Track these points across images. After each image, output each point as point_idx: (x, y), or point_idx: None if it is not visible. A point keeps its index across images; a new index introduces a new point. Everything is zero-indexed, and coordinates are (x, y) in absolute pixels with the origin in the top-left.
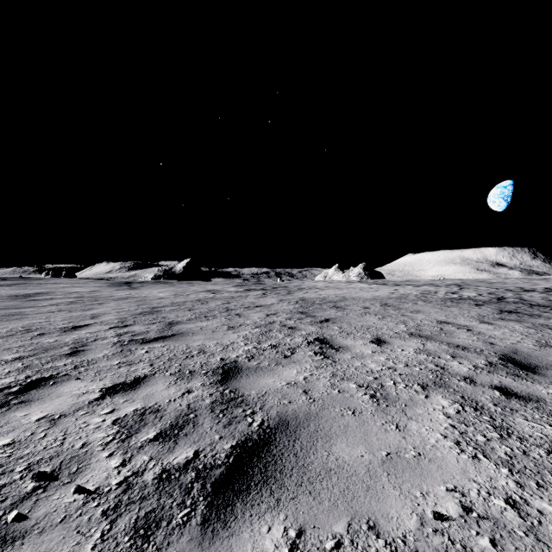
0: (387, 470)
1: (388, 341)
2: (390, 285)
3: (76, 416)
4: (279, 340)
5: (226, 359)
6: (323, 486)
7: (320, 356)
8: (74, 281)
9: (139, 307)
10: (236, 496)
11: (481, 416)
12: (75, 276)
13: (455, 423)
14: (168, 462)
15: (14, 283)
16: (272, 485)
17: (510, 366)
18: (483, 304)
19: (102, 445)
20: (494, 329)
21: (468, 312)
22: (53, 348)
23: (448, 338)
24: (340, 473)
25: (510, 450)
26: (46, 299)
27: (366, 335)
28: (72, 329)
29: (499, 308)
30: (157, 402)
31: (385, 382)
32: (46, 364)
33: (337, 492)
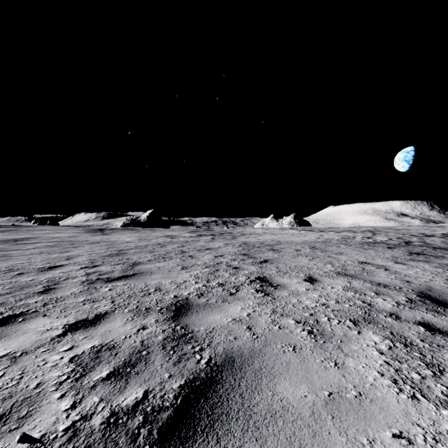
0: (331, 412)
1: (319, 280)
2: (316, 232)
3: (36, 353)
4: (226, 278)
5: (179, 296)
6: (269, 432)
7: (261, 293)
8: (57, 228)
9: (108, 250)
10: (182, 444)
11: (412, 352)
12: (58, 224)
13: (389, 360)
14: (117, 404)
15: (6, 229)
16: (218, 430)
17: (428, 303)
18: (394, 247)
19: (56, 385)
20: (408, 268)
21: (383, 254)
22: (29, 287)
23: (370, 277)
24: (285, 415)
25: (445, 389)
26: (31, 243)
27: (299, 274)
28: (48, 269)
29: (408, 250)
30: (114, 338)
31: (320, 318)
32: (19, 301)
33: (284, 439)
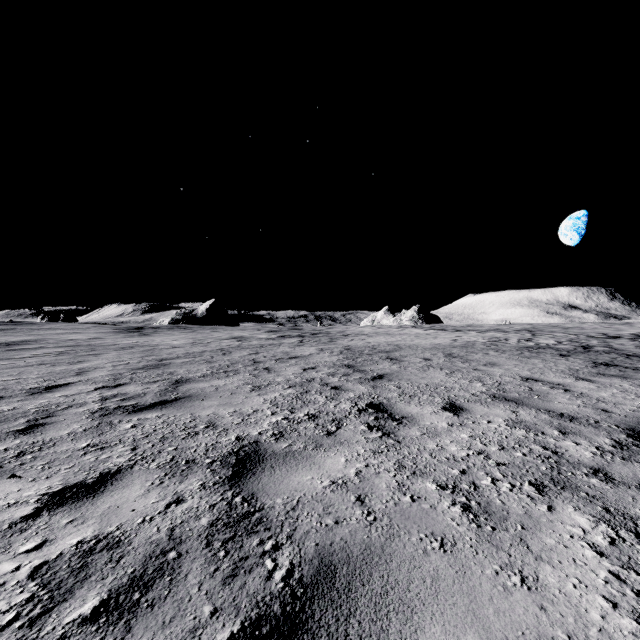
0: None
1: (466, 408)
2: (450, 331)
3: None
4: (320, 406)
5: (244, 438)
6: None
7: (377, 432)
8: (74, 326)
9: (143, 359)
10: None
11: None
12: (76, 320)
13: (619, 570)
14: None
15: None
16: None
17: None
18: (569, 355)
19: None
20: (598, 388)
21: (555, 365)
22: (3, 421)
23: (545, 402)
24: None
25: None
26: (30, 349)
27: (434, 399)
28: (44, 390)
29: (591, 359)
30: (121, 523)
31: (478, 479)
32: None
33: None
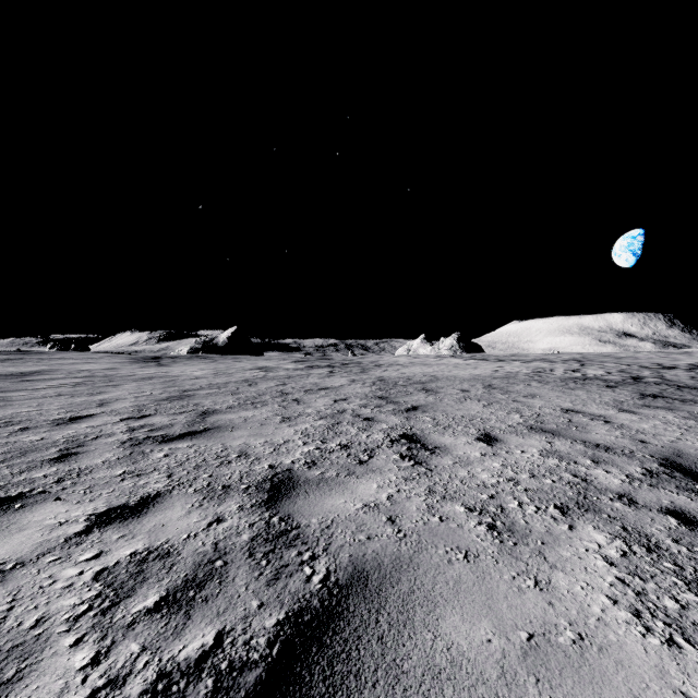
0: (534, 671)
1: (501, 439)
2: (492, 361)
3: (40, 564)
4: (352, 437)
5: (277, 466)
6: None
7: (409, 461)
8: (86, 356)
9: (165, 390)
10: None
11: (660, 561)
12: (88, 349)
13: (625, 576)
14: (171, 657)
15: (7, 358)
16: None
17: (678, 477)
18: (616, 386)
19: (68, 621)
20: (640, 420)
21: (600, 397)
22: (35, 450)
23: (582, 434)
24: (456, 677)
25: None
26: (44, 380)
27: (469, 430)
28: (68, 421)
29: (639, 391)
30: (169, 538)
31: (506, 503)
32: (18, 475)
33: None
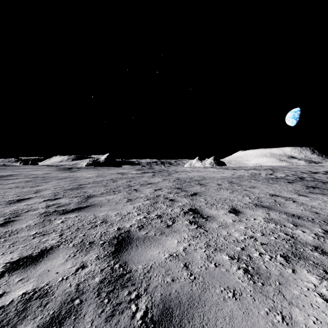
0: None
1: (242, 211)
2: (230, 170)
3: None
4: (163, 210)
5: (122, 228)
6: None
7: (194, 225)
8: (36, 167)
9: (71, 184)
10: None
11: None
12: (37, 164)
13: None
14: None
15: None
16: None
17: None
18: (293, 182)
19: None
20: (311, 200)
21: (287, 187)
22: None
23: (283, 208)
24: None
25: None
26: (12, 179)
27: (224, 206)
28: (16, 201)
29: (305, 184)
30: (49, 281)
31: (251, 253)
32: None
33: None
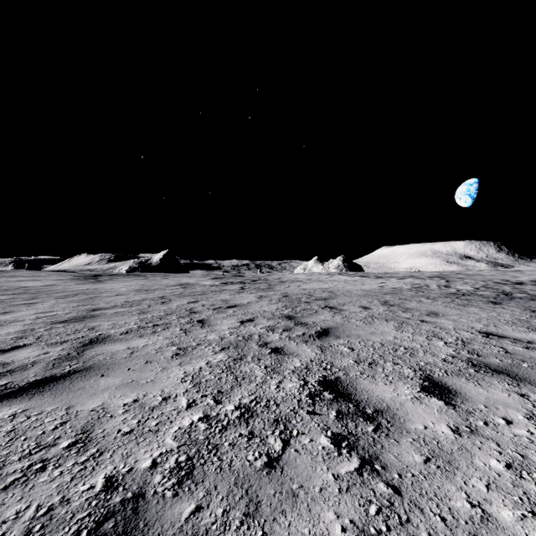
0: None
1: (454, 389)
2: (373, 278)
3: None
4: (257, 386)
5: (119, 481)
6: None
7: (350, 457)
8: (36, 274)
9: (76, 309)
10: None
11: None
12: (40, 268)
13: None
14: None
15: None
16: None
17: None
18: (499, 302)
19: None
20: None
21: (499, 315)
22: None
23: None
24: None
25: None
26: None
27: (403, 370)
28: None
29: (526, 307)
30: None
31: None
32: None
33: None
